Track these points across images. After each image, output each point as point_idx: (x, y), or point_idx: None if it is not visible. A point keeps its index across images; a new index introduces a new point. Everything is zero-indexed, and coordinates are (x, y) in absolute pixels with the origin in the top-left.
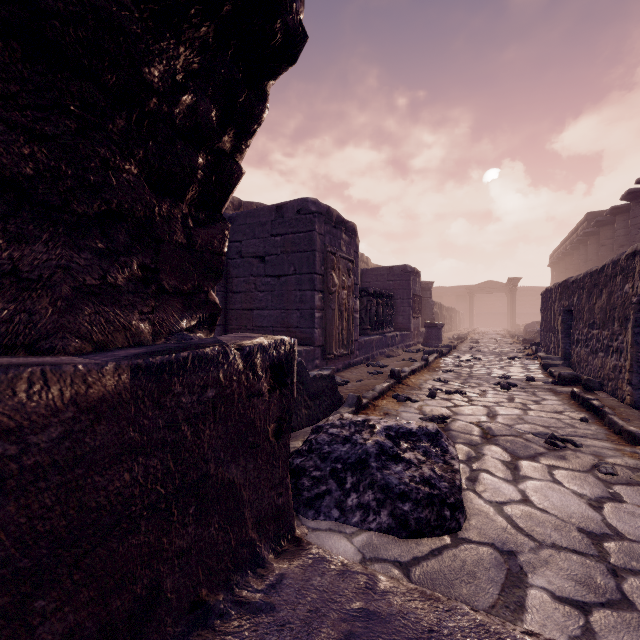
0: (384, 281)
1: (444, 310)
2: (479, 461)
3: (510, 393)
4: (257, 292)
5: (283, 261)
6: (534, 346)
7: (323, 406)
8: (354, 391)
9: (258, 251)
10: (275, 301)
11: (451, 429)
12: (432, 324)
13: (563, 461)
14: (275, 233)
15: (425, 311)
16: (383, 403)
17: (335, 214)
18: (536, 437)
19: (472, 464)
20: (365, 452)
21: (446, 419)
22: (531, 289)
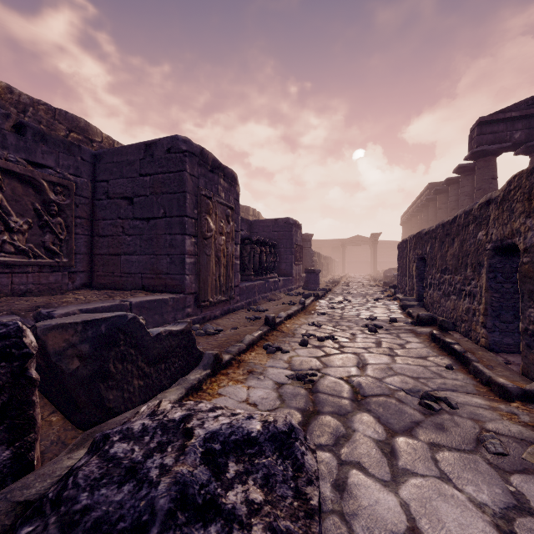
0: (270, 232)
1: (322, 258)
2: (349, 443)
3: (377, 336)
4: (125, 236)
5: (152, 203)
6: (393, 288)
7: (171, 370)
8: (222, 342)
9: (126, 192)
10: (144, 246)
11: (319, 390)
12: (311, 270)
13: (444, 434)
14: (144, 172)
15: (306, 259)
16: (251, 356)
17: (211, 157)
18: (409, 395)
19: (340, 450)
20: (150, 507)
21: (314, 376)
22: (388, 243)
